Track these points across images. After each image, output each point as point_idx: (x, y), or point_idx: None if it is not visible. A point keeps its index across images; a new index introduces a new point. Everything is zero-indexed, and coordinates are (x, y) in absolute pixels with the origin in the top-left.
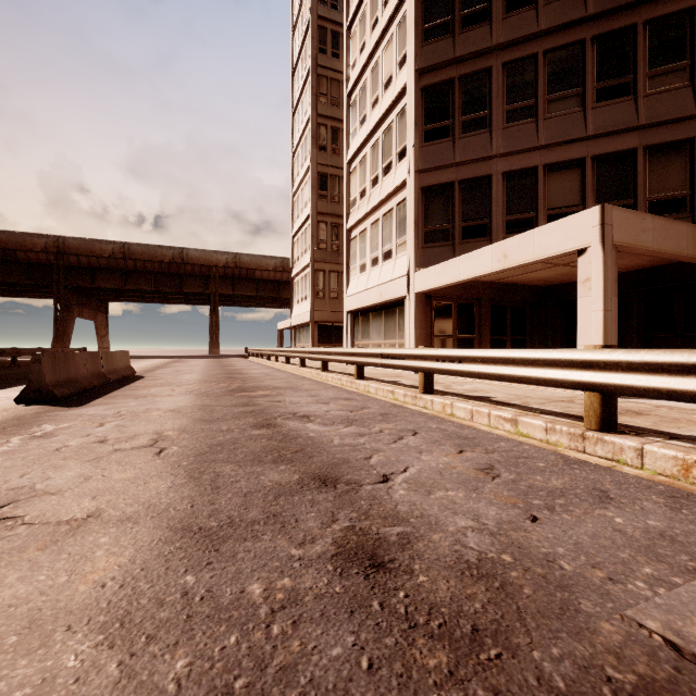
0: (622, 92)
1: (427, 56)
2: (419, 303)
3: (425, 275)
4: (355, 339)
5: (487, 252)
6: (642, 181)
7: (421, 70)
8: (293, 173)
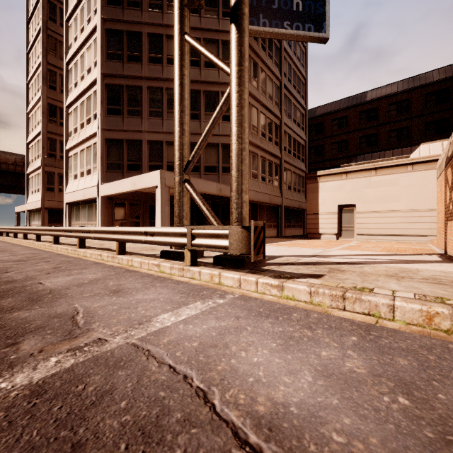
0: (196, 117)
1: (109, 68)
2: (104, 202)
3: (105, 187)
4: (71, 221)
5: (129, 181)
6: (202, 156)
7: (105, 74)
8: (28, 96)
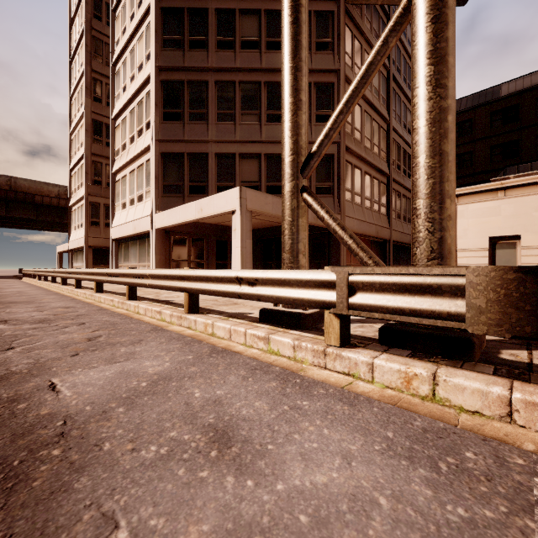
0: (279, 119)
1: (165, 58)
2: (159, 236)
3: (161, 216)
4: (119, 262)
5: (193, 206)
6: None
7: (160, 67)
8: (70, 113)
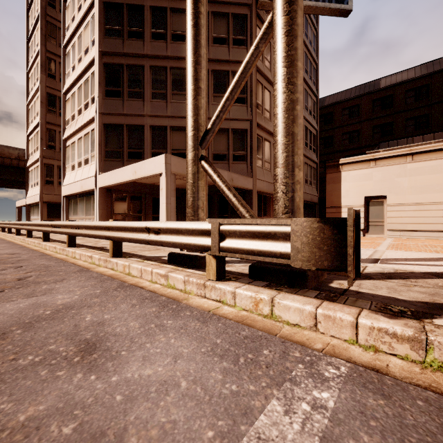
0: None
1: (107, 45)
2: (102, 194)
3: (103, 177)
4: (69, 215)
5: (129, 169)
6: (211, 143)
7: (103, 52)
8: (28, 87)
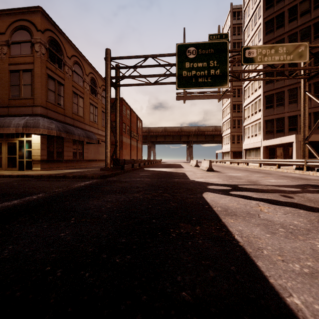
0: None
1: (266, 88)
2: (264, 148)
3: (265, 142)
4: (246, 157)
5: (278, 139)
6: None
7: (264, 92)
8: (222, 102)
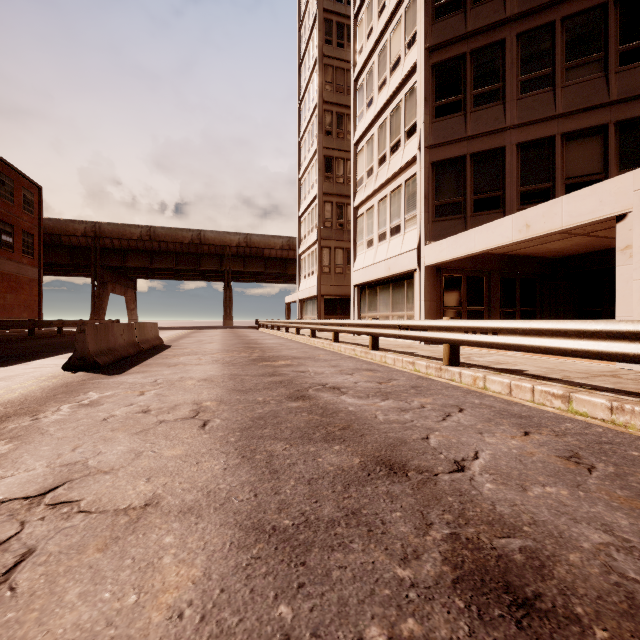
0: None
1: (438, 33)
2: (429, 276)
3: (437, 248)
4: (361, 311)
5: (506, 223)
6: None
7: (431, 47)
8: (300, 158)
